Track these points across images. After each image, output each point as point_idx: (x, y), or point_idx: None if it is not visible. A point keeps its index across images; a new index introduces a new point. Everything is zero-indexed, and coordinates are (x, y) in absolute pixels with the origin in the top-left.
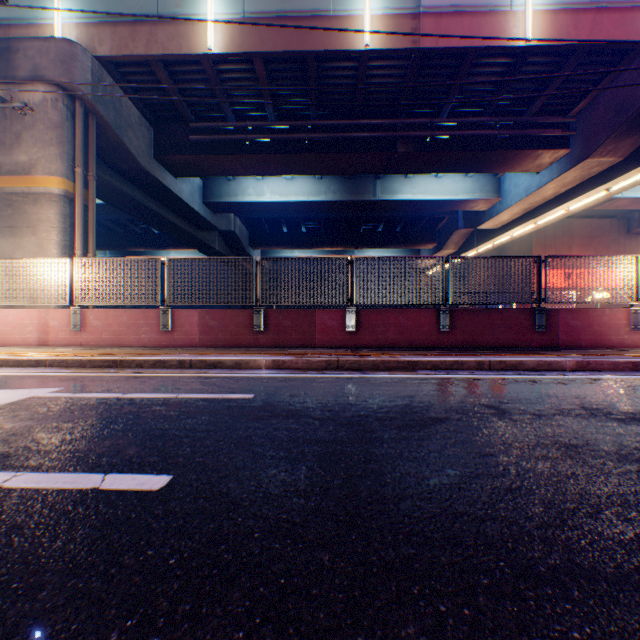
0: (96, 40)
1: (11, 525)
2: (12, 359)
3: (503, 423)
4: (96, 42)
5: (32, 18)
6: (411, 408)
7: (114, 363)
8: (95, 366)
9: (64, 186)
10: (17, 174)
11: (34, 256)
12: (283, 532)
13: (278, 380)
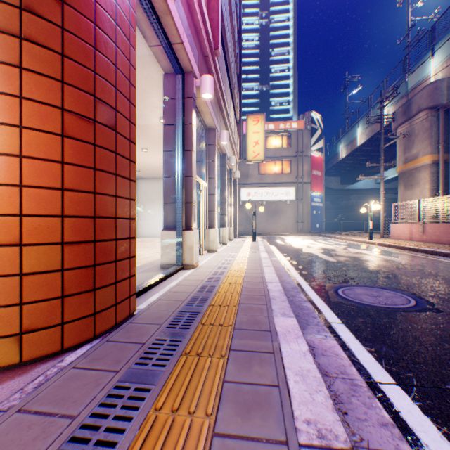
0: (449, 67)
1: (316, 258)
2: (382, 243)
3: (434, 281)
4: (449, 68)
5: (421, 78)
6: (433, 274)
7: (408, 248)
8: (402, 249)
9: (429, 159)
10: (411, 160)
11: (417, 197)
12: (327, 264)
13: (446, 263)
